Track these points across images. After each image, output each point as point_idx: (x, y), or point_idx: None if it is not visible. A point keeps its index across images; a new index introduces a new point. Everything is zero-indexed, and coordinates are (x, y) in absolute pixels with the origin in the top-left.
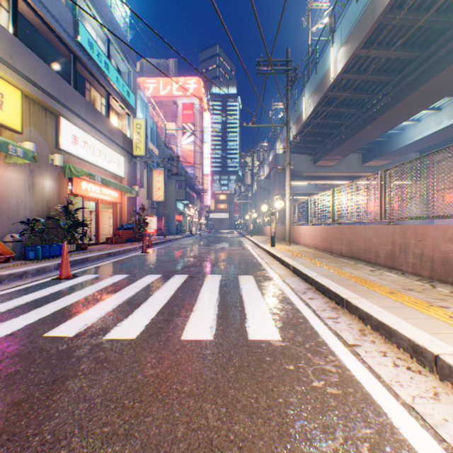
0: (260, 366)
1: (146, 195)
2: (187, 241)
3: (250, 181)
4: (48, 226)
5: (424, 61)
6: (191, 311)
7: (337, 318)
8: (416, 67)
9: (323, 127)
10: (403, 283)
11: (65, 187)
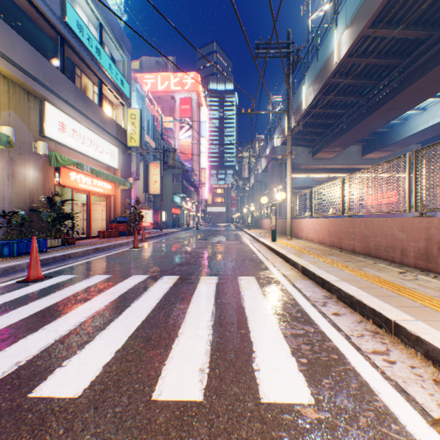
0: None
1: (142, 188)
2: (184, 235)
3: (248, 174)
4: (29, 219)
5: (437, 40)
6: (175, 335)
7: (389, 354)
8: (428, 48)
9: (323, 117)
10: None
11: (51, 178)
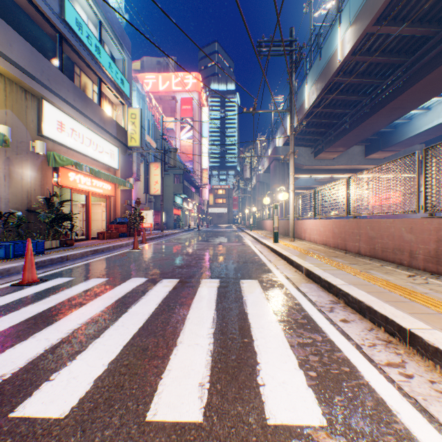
0: None
1: (143, 188)
2: (185, 236)
3: (249, 175)
4: (26, 220)
5: None
6: (173, 344)
7: (405, 367)
8: (434, 45)
9: (326, 116)
10: None
11: (49, 178)
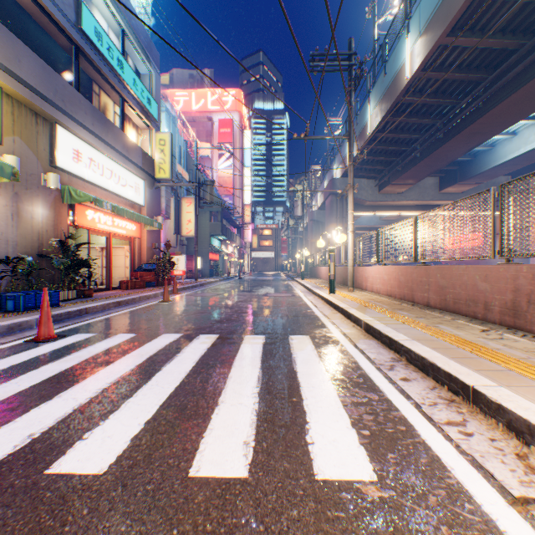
0: None
1: (173, 228)
2: (223, 286)
3: (301, 212)
4: (37, 267)
5: (530, 51)
6: (215, 404)
7: (465, 425)
8: (519, 60)
9: (392, 143)
10: None
11: (64, 217)
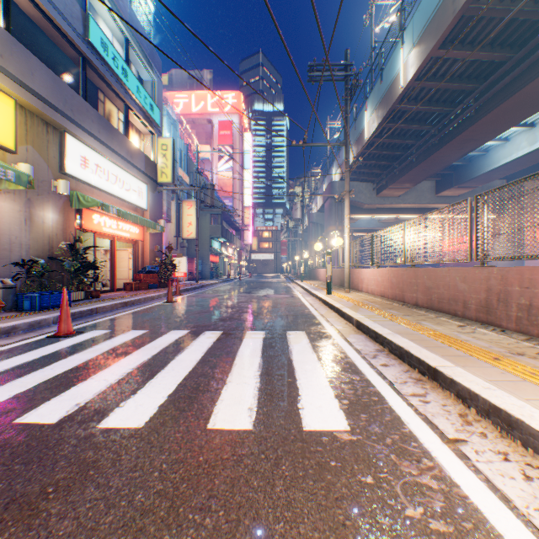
0: (322, 477)
1: (174, 231)
2: (224, 287)
3: (300, 215)
4: (49, 269)
5: (517, 63)
6: (223, 383)
7: (426, 396)
8: (507, 72)
9: (389, 148)
10: (507, 344)
11: (72, 221)
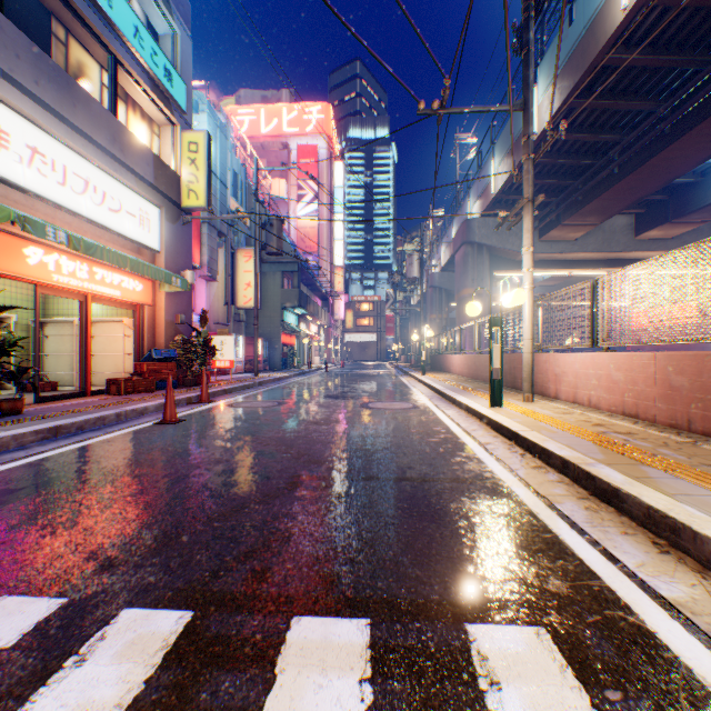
0: None
1: (223, 296)
2: (297, 385)
3: (418, 272)
4: None
5: None
6: None
7: None
8: None
9: (570, 152)
10: None
11: None
